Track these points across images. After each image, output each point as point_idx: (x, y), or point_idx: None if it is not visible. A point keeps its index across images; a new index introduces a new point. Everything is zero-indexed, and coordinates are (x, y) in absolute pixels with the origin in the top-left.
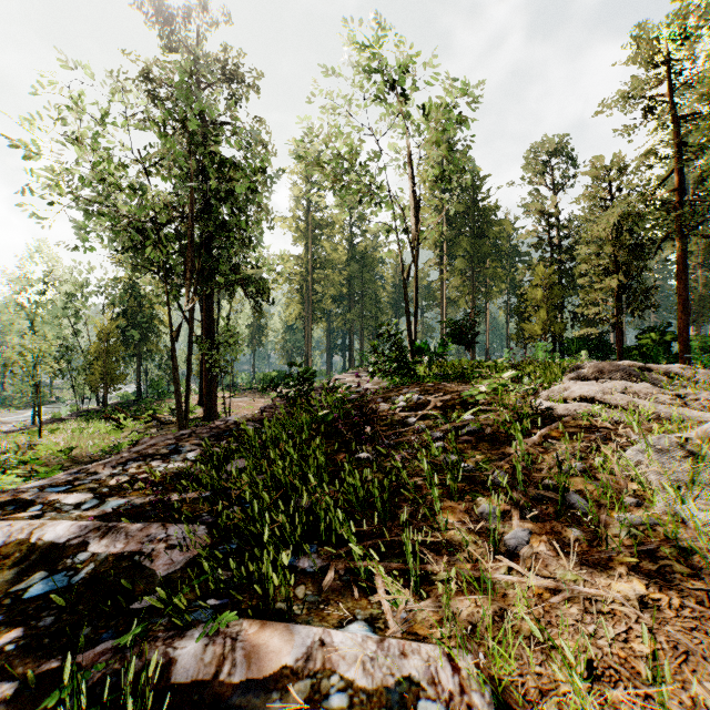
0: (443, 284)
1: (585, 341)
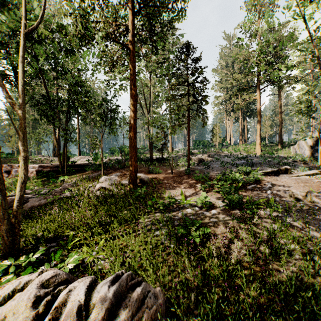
0: None
1: None
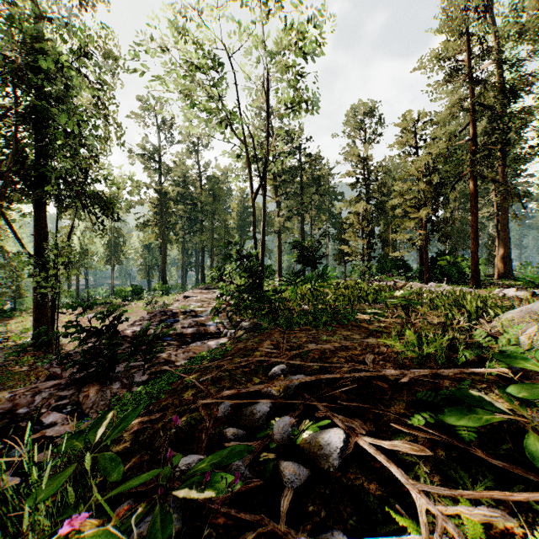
0: (280, 213)
1: (394, 261)
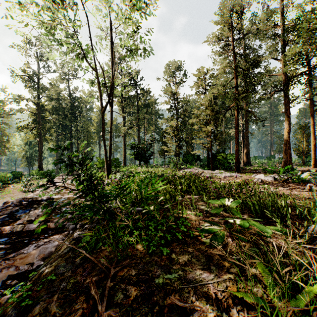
0: (124, 124)
1: (193, 156)
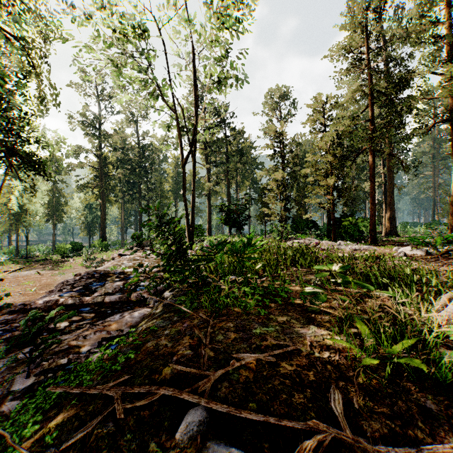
0: (209, 179)
1: (307, 221)
